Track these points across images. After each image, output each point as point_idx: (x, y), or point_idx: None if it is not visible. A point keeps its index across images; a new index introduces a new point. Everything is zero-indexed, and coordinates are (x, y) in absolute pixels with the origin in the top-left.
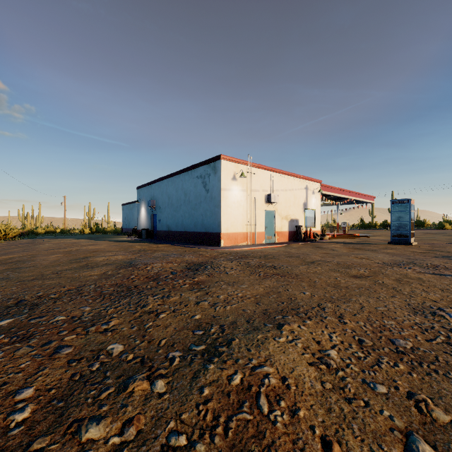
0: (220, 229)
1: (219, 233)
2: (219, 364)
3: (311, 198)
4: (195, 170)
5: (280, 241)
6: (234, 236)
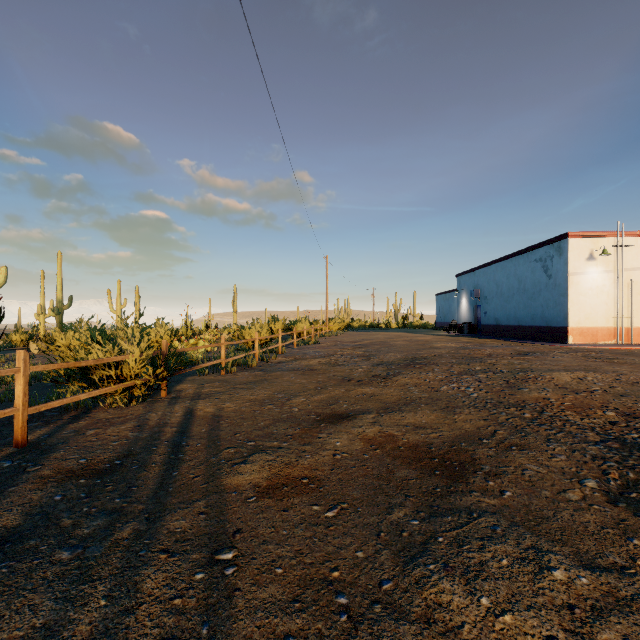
0: (567, 323)
1: (566, 327)
2: (524, 373)
3: None
4: (532, 252)
5: None
6: (591, 332)
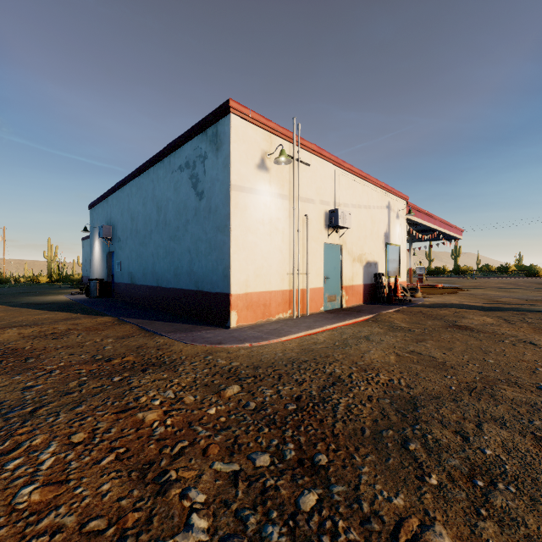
0: (229, 286)
1: (227, 294)
2: None
3: (394, 226)
4: (176, 153)
5: (349, 304)
6: (263, 301)
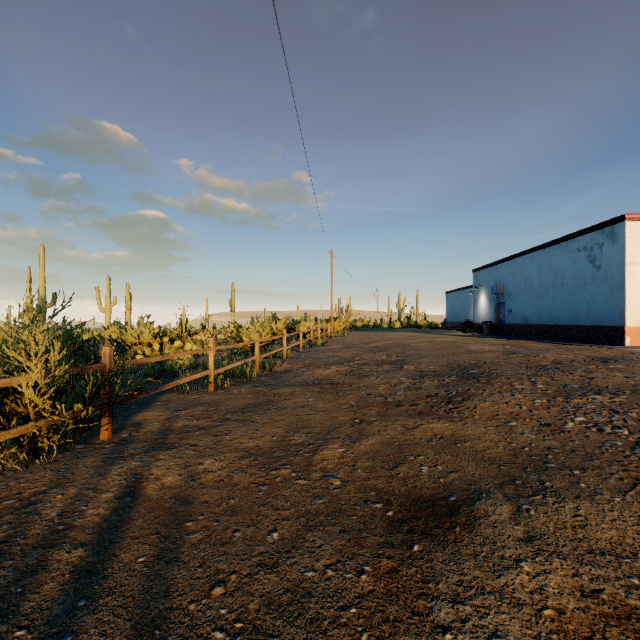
0: (624, 322)
1: (622, 327)
2: None
3: None
4: (573, 241)
5: None
6: None
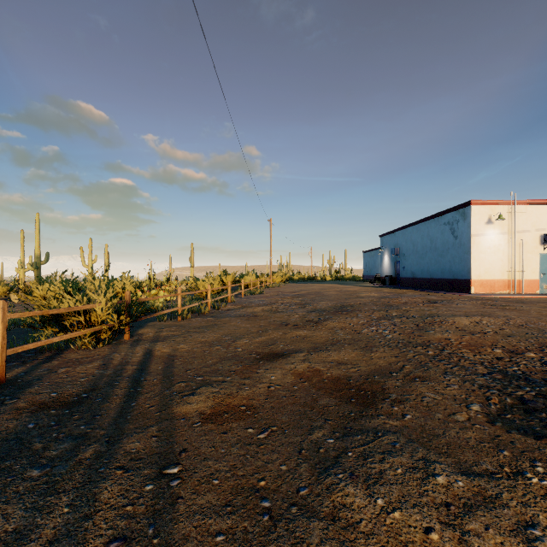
0: (470, 276)
1: (469, 280)
2: (432, 318)
3: None
4: (442, 217)
5: None
6: (489, 284)
